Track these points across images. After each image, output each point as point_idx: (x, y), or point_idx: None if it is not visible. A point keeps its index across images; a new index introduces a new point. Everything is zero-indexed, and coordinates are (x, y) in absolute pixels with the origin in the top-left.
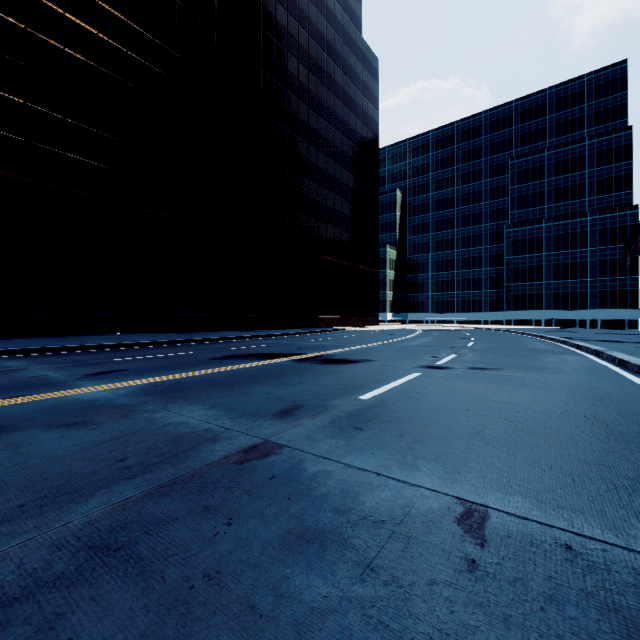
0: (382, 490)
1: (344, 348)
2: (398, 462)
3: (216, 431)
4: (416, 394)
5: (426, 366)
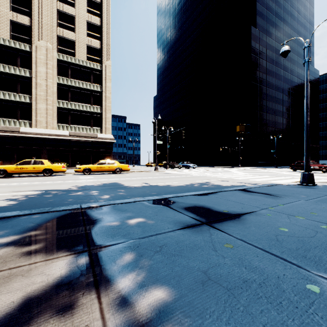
0: None
1: None
2: None
3: None
4: None
5: None
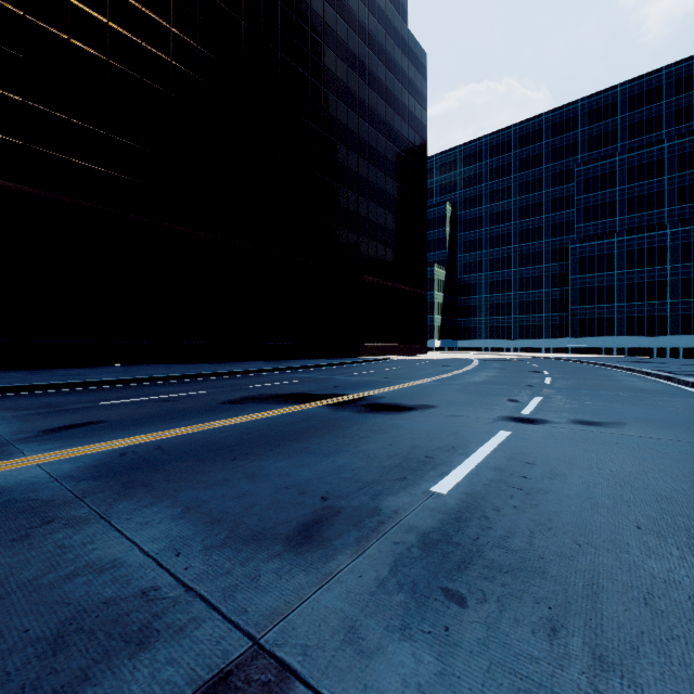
0: None
1: (392, 386)
2: None
3: (162, 599)
4: (524, 481)
5: (510, 418)
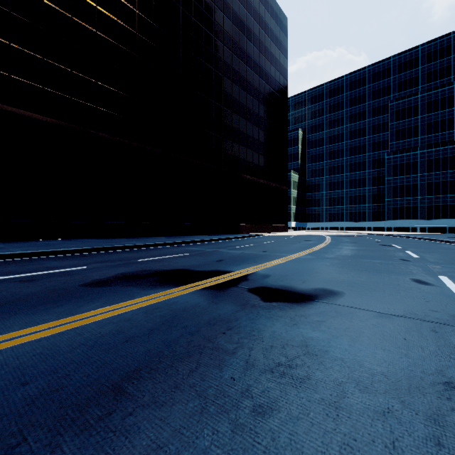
0: None
1: (273, 260)
2: None
3: None
4: None
5: None
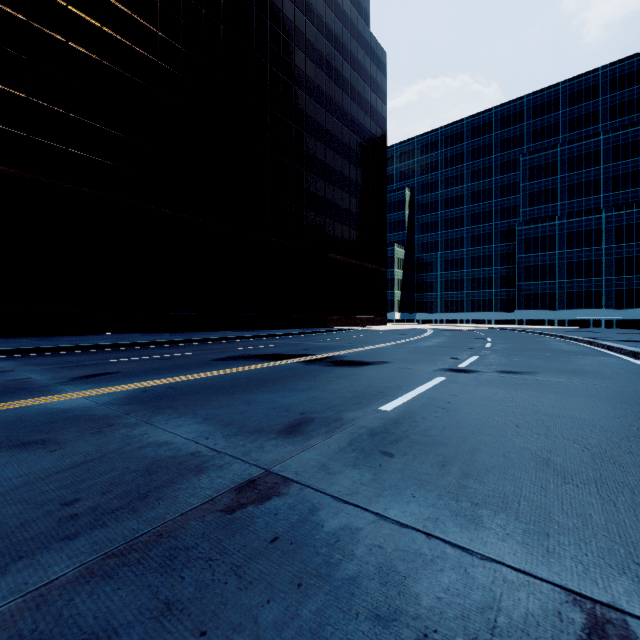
0: (441, 569)
1: (355, 348)
2: (452, 512)
3: (204, 456)
4: (447, 404)
5: (449, 369)
